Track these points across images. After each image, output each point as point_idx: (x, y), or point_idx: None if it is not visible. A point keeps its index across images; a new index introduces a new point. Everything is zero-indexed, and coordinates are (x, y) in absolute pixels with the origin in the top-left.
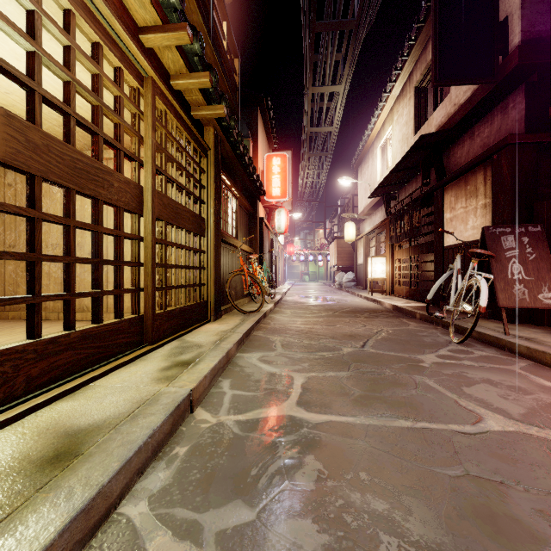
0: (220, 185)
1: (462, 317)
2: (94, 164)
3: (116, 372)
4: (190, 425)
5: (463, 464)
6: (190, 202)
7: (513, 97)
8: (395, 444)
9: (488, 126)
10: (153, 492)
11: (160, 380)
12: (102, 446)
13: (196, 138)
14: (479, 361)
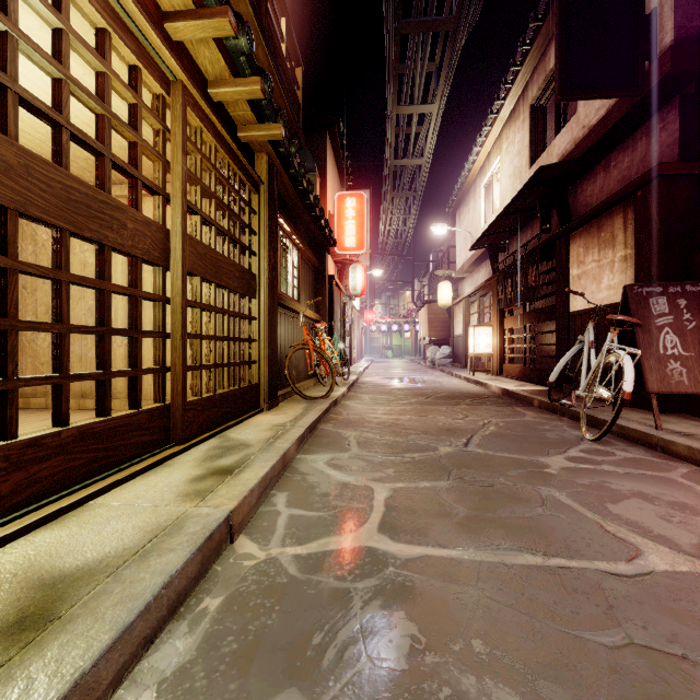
0: (277, 231)
1: (595, 404)
2: (97, 196)
3: (128, 484)
4: (228, 563)
5: (623, 626)
6: (236, 253)
7: (663, 115)
8: (521, 593)
9: (629, 153)
10: (166, 674)
11: (188, 497)
12: (91, 604)
13: (244, 167)
14: (623, 465)
